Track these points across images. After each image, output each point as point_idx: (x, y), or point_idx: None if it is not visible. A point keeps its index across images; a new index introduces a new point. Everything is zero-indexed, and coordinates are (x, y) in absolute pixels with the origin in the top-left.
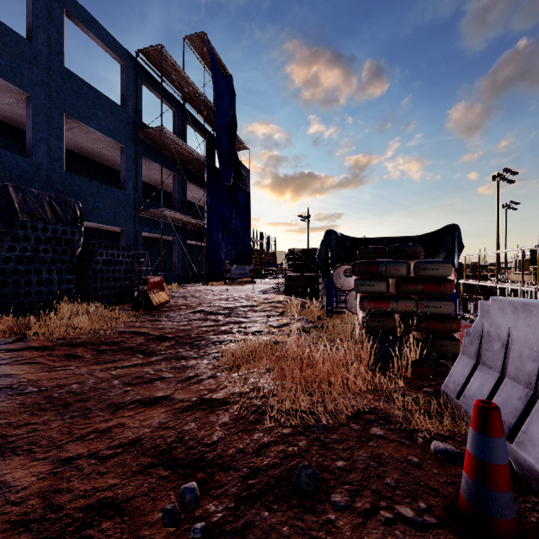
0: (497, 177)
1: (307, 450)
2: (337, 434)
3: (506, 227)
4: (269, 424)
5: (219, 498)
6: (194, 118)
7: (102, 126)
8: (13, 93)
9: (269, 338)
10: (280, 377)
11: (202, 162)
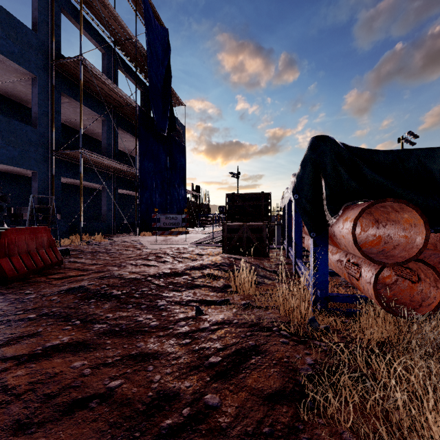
0: (401, 139)
1: None
2: None
3: None
4: None
5: None
6: (127, 65)
7: (1, 46)
8: None
9: None
10: None
11: (134, 108)
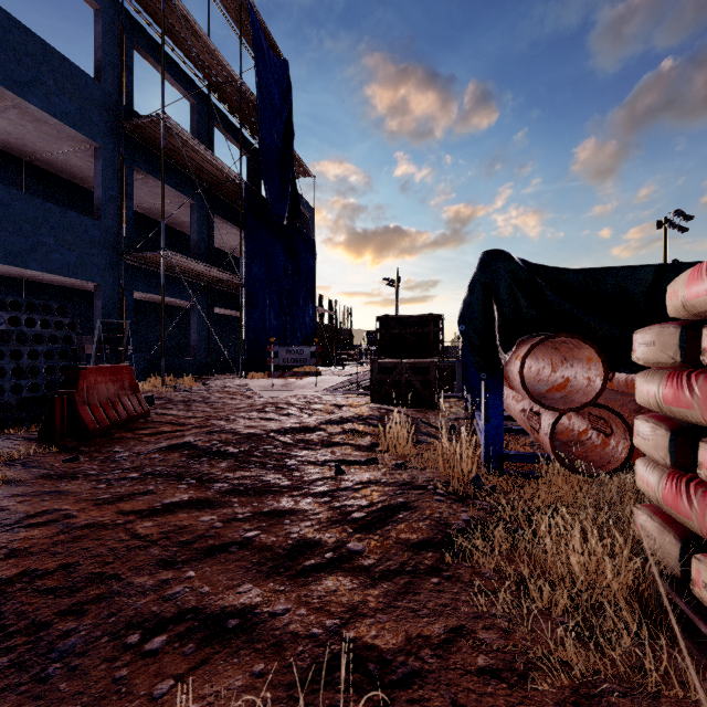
0: (664, 223)
1: None
2: None
3: None
4: None
5: None
6: (226, 119)
7: (54, 105)
8: None
9: None
10: None
11: (238, 185)
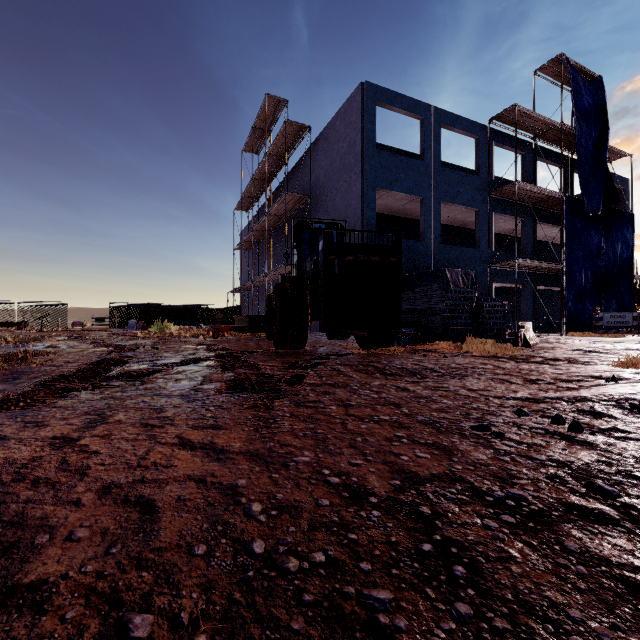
0: None
1: None
2: None
3: None
4: None
5: (625, 381)
6: (545, 151)
7: (463, 200)
8: (409, 198)
9: None
10: None
11: (558, 198)
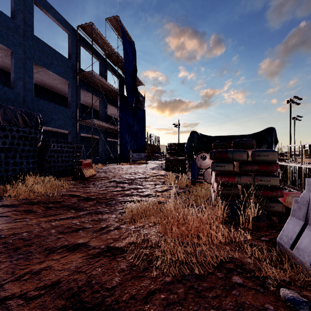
0: (289, 101)
1: (185, 297)
2: (207, 282)
3: (294, 131)
4: (154, 274)
5: None
6: (111, 66)
7: (56, 70)
8: (3, 50)
9: (156, 200)
10: (163, 232)
11: (116, 92)
